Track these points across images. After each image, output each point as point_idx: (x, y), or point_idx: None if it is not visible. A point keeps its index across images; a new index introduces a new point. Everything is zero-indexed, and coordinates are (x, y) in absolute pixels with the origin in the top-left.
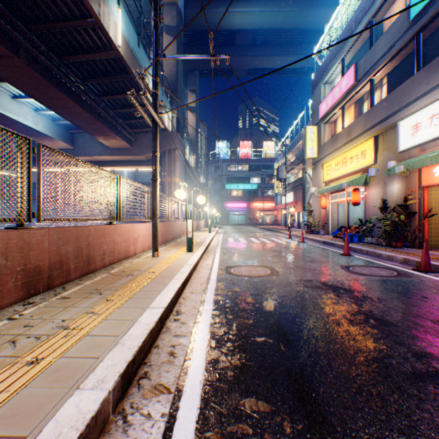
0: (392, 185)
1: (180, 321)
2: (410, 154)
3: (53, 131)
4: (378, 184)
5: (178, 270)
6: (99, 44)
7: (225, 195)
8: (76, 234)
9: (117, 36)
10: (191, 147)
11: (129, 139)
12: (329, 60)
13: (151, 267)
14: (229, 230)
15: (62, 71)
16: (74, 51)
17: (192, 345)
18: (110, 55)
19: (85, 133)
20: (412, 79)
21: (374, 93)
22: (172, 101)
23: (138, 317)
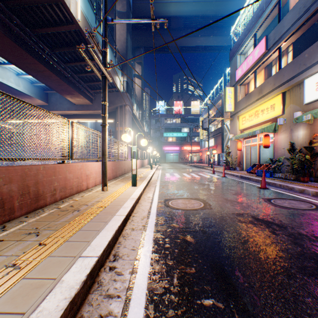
0: (297, 131)
1: (115, 270)
2: (314, 106)
3: (32, 91)
4: (285, 131)
5: (122, 205)
6: (63, 19)
7: (163, 141)
8: (21, 173)
9: (77, 12)
10: (137, 104)
11: (90, 98)
12: (244, 35)
13: (97, 202)
14: (166, 167)
15: (34, 41)
16: (43, 25)
17: (125, 315)
18: (72, 28)
19: (56, 93)
20: (317, 44)
21: (281, 59)
22: (123, 69)
23: (63, 275)
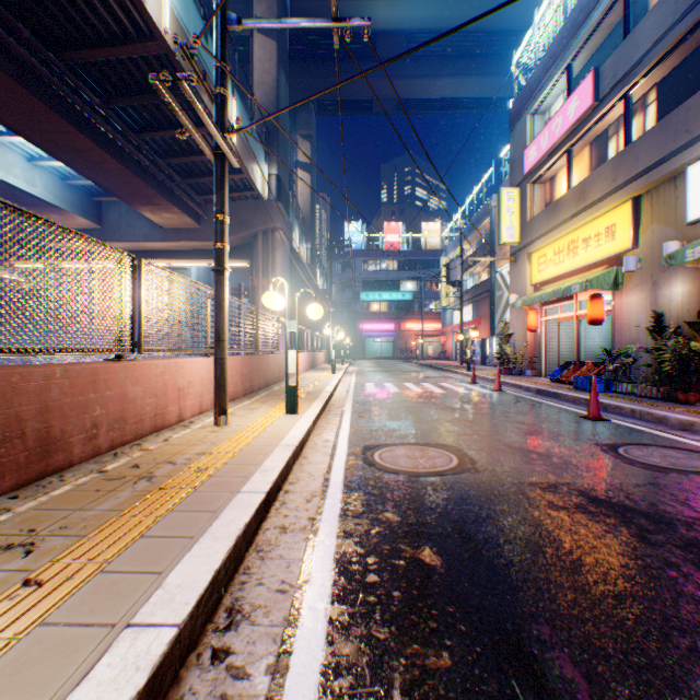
0: (670, 286)
1: (228, 663)
2: None
3: (63, 197)
4: (640, 286)
5: (259, 463)
6: (130, 29)
7: (359, 311)
8: (1, 385)
9: (162, 13)
10: (302, 229)
11: (196, 212)
12: (543, 69)
13: (201, 455)
14: (366, 369)
15: (65, 81)
16: (84, 42)
17: None
18: (151, 49)
19: (120, 202)
20: None
21: (630, 121)
22: (269, 148)
23: (66, 694)
